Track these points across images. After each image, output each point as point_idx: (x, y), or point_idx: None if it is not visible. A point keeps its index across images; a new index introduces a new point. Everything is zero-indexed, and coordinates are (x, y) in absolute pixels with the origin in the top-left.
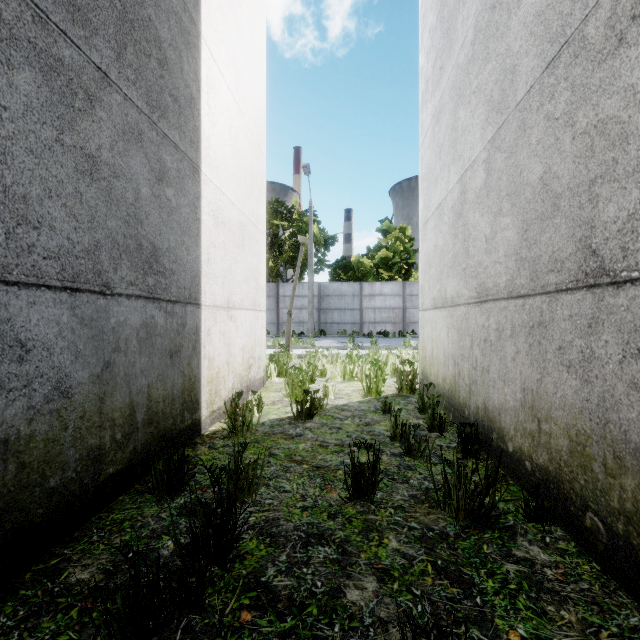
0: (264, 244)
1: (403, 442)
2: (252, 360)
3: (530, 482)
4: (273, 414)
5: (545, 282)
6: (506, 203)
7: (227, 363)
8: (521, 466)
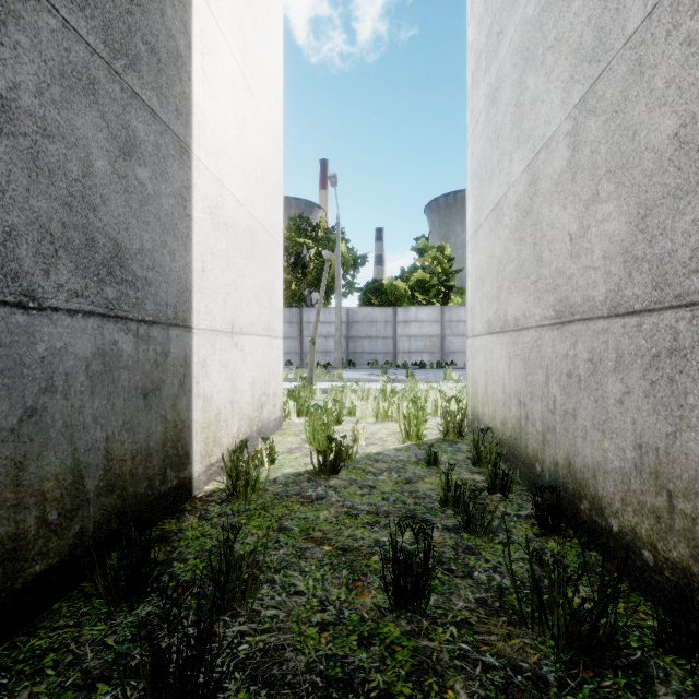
0: (281, 257)
1: (460, 512)
2: (265, 397)
3: (653, 582)
4: (289, 466)
5: (683, 289)
6: (606, 184)
7: (231, 402)
8: (635, 555)
